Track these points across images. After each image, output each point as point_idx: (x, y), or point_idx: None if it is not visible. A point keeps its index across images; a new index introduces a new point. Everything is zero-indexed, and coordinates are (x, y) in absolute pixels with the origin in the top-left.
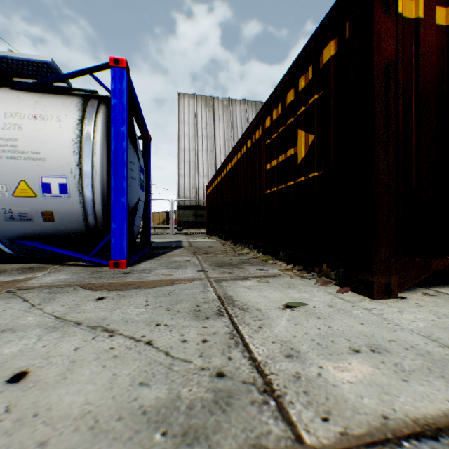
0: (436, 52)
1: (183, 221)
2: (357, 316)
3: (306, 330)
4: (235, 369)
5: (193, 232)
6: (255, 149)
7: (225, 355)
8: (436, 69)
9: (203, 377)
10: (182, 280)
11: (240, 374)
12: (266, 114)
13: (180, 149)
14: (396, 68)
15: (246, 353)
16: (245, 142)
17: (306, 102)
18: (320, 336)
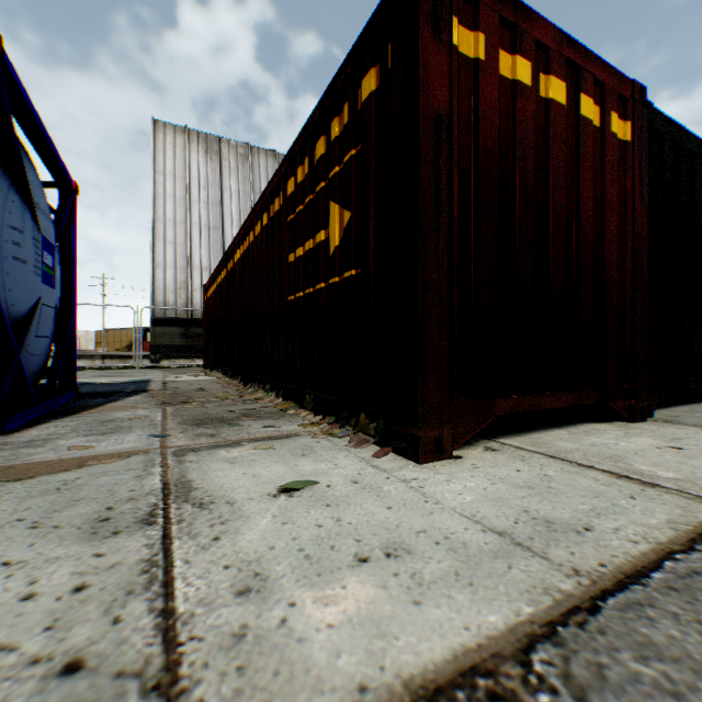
0: (502, 113)
1: (162, 345)
2: (387, 495)
3: (297, 531)
4: (115, 645)
5: (181, 364)
6: (273, 229)
7: (110, 614)
8: (502, 136)
9: (23, 685)
10: (107, 456)
11: (119, 657)
12: (288, 172)
13: (158, 219)
14: (450, 123)
15: (160, 600)
16: (260, 216)
17: (341, 160)
18: (317, 540)
